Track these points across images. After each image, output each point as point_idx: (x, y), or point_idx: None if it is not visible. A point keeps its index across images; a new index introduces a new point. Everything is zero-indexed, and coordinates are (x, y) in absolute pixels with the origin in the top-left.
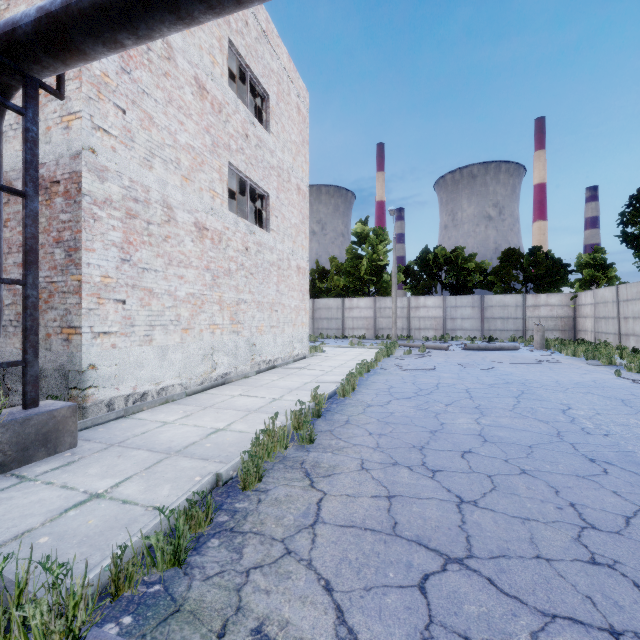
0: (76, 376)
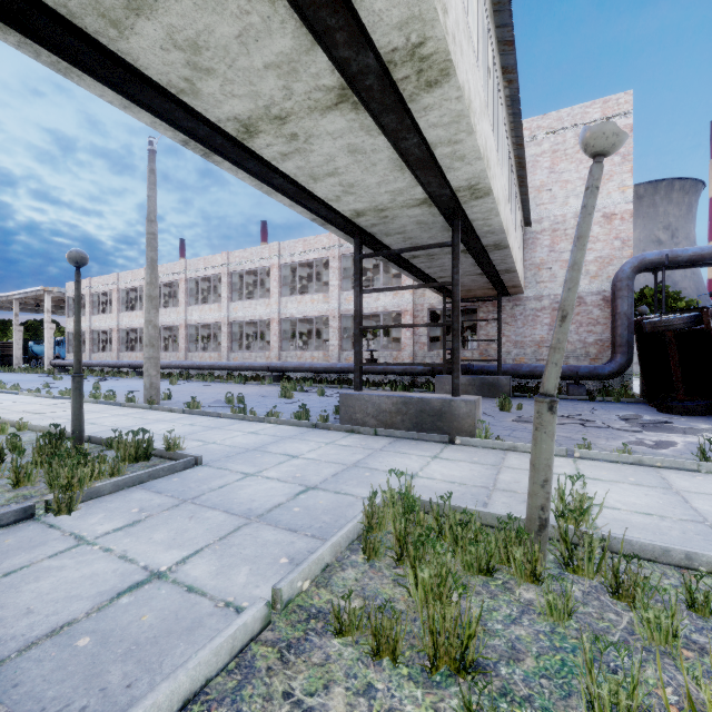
0: (629, 376)
